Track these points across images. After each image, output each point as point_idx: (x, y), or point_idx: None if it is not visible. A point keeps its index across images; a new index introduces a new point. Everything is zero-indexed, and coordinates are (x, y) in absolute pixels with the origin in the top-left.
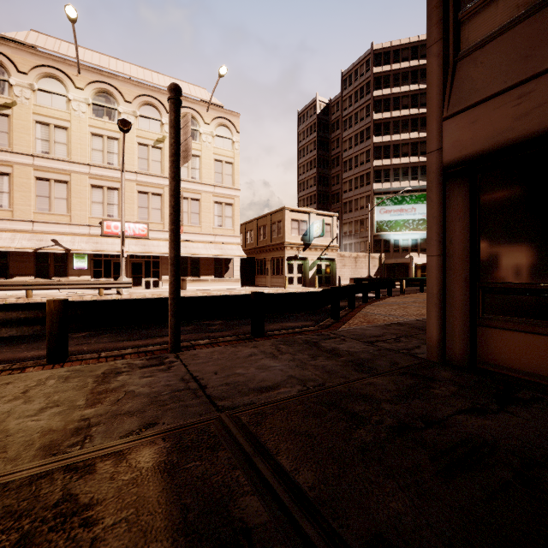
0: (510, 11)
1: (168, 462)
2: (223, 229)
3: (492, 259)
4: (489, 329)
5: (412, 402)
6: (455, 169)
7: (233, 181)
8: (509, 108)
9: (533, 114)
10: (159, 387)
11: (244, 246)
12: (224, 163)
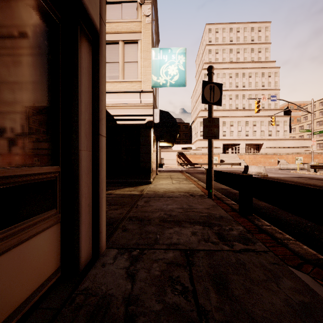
0: None
1: (132, 194)
2: None
3: None
4: None
5: None
6: None
7: None
8: None
9: None
10: (169, 195)
11: None
12: None
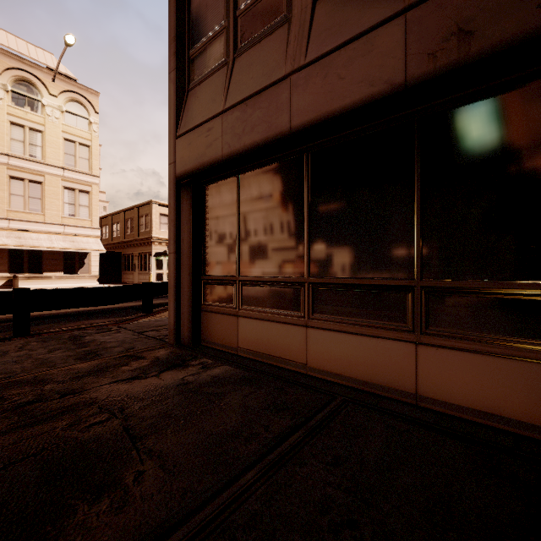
0: (212, 62)
1: None
2: (76, 219)
3: (208, 256)
4: (206, 313)
5: (84, 379)
6: (185, 181)
7: (90, 167)
8: (204, 137)
9: (213, 145)
10: None
11: (110, 239)
12: (78, 145)
